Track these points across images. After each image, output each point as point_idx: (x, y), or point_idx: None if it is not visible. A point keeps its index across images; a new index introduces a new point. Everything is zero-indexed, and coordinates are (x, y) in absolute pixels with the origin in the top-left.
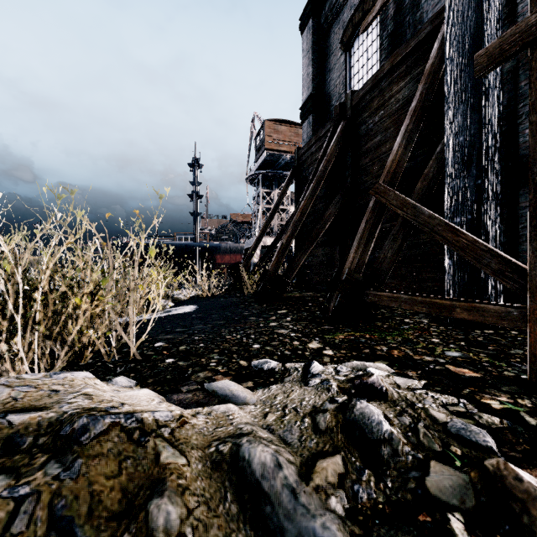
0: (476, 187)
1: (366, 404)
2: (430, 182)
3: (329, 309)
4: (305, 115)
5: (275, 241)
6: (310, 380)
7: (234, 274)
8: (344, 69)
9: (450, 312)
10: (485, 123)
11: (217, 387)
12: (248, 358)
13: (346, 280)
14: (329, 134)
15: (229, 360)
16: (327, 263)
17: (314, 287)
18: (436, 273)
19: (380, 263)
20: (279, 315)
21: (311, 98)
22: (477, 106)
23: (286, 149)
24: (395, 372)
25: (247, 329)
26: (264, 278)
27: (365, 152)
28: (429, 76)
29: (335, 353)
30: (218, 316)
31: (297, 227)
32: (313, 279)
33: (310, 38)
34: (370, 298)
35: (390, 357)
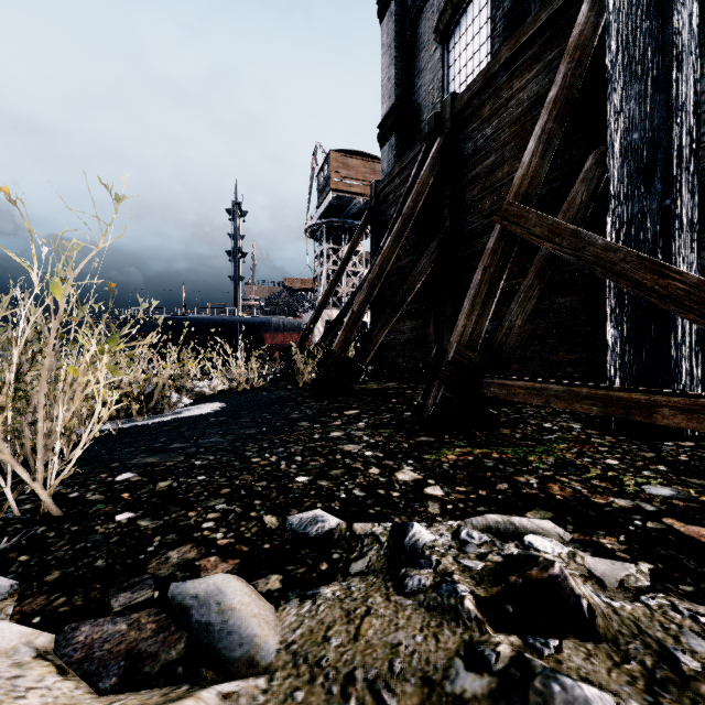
0: (662, 211)
1: (581, 698)
2: (577, 213)
3: (426, 408)
4: (386, 135)
5: (343, 311)
6: (409, 575)
7: (285, 358)
8: (440, 68)
9: (649, 414)
10: (677, 108)
11: (195, 597)
12: (282, 508)
13: (453, 362)
14: (420, 157)
15: (243, 513)
16: (417, 342)
17: (398, 375)
18: (581, 352)
19: (505, 335)
20: (347, 419)
21: (394, 111)
22: (665, 80)
23: (359, 191)
24: (575, 538)
25: (291, 444)
26: (326, 363)
27: (472, 180)
28: (576, 51)
29: (446, 493)
30: (250, 421)
31: (374, 288)
32: (396, 365)
33: (393, 27)
34: (493, 390)
35: (551, 501)
